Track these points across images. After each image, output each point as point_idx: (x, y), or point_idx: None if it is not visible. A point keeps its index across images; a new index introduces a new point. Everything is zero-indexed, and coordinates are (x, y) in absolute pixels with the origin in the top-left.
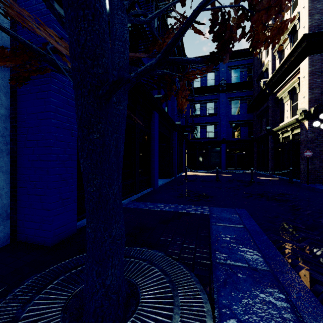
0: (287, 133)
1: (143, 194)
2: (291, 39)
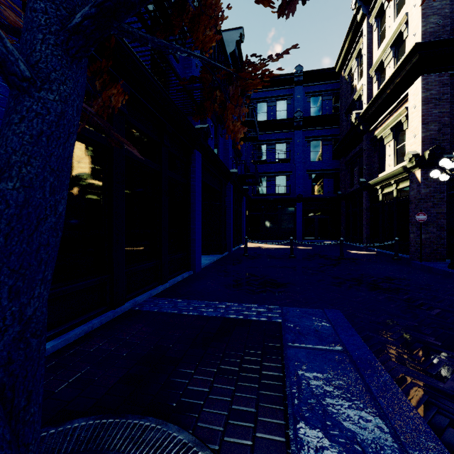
0: (389, 188)
1: (174, 282)
2: (395, 52)
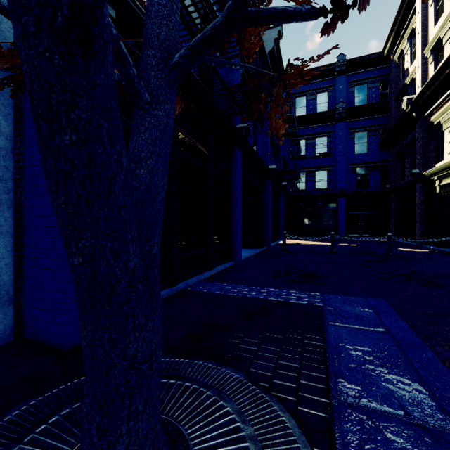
0: (449, 178)
1: (218, 270)
2: None
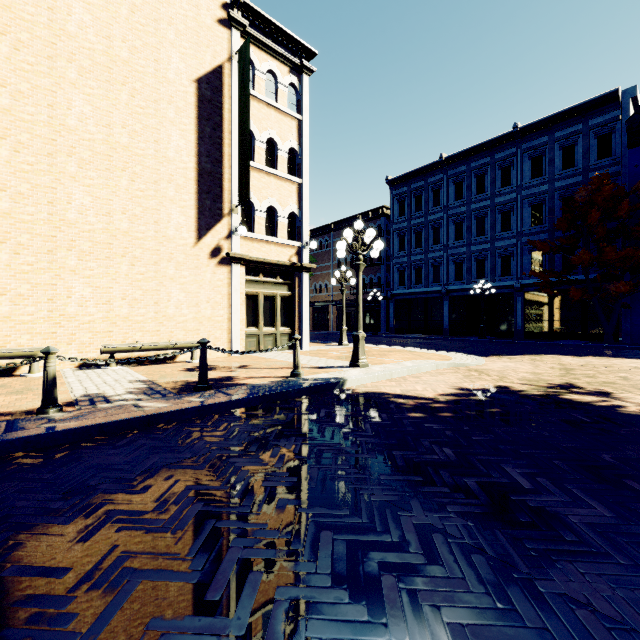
0: None
1: None
2: None
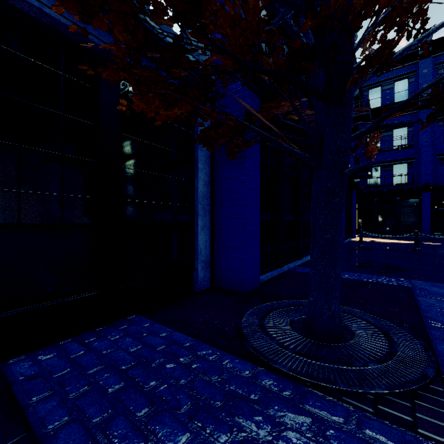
0: None
1: (306, 260)
2: None
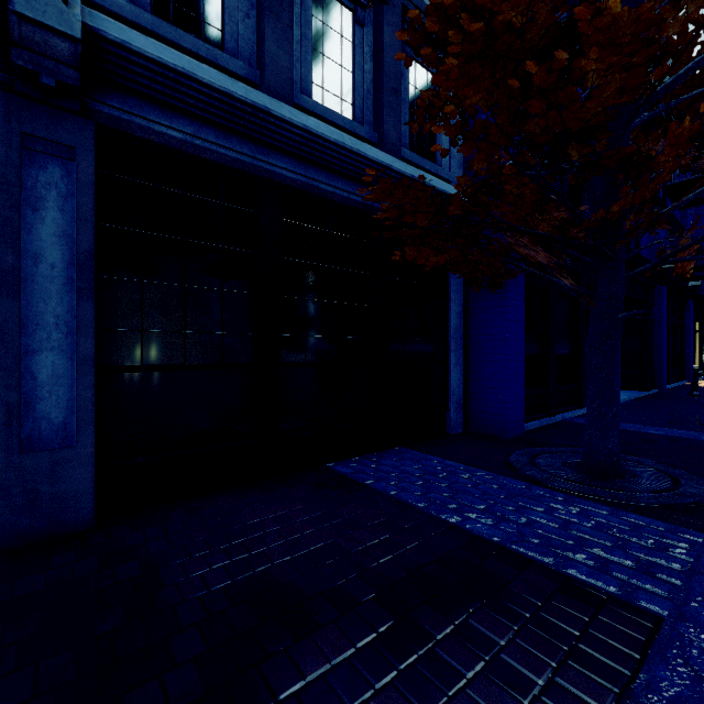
0: None
1: None
2: None
